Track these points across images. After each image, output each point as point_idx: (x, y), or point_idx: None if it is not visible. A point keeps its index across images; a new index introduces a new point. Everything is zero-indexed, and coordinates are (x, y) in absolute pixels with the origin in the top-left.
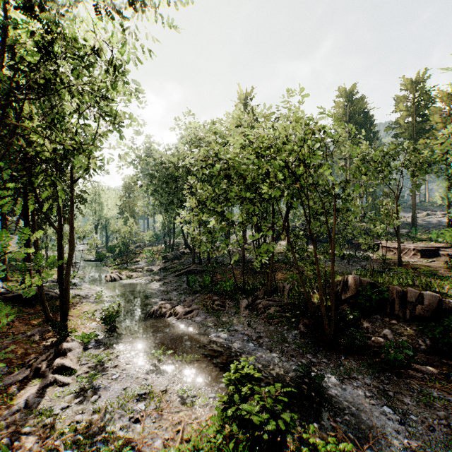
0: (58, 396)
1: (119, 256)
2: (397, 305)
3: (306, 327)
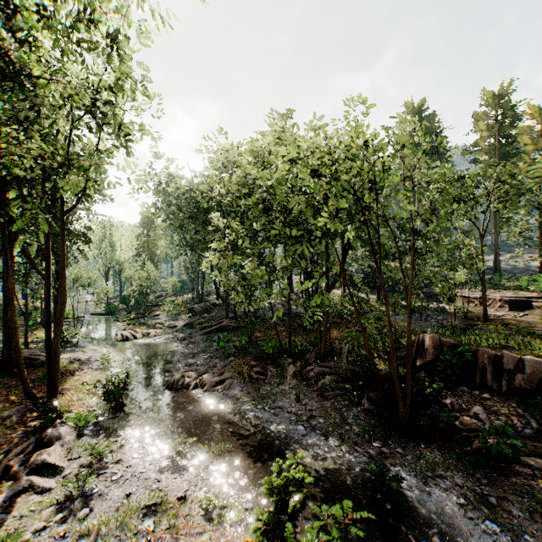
0: (33, 510)
1: (134, 309)
2: (490, 374)
3: (372, 402)
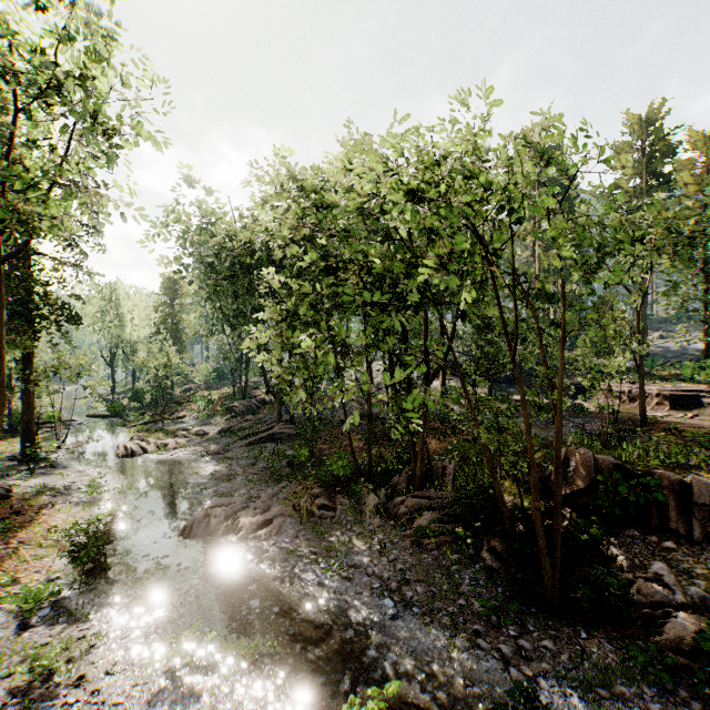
0: None
1: (151, 408)
2: (673, 510)
3: (497, 556)
